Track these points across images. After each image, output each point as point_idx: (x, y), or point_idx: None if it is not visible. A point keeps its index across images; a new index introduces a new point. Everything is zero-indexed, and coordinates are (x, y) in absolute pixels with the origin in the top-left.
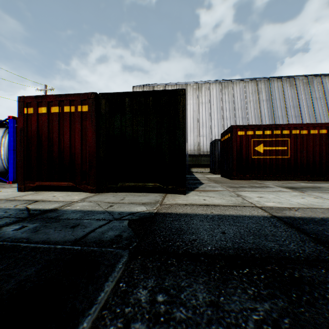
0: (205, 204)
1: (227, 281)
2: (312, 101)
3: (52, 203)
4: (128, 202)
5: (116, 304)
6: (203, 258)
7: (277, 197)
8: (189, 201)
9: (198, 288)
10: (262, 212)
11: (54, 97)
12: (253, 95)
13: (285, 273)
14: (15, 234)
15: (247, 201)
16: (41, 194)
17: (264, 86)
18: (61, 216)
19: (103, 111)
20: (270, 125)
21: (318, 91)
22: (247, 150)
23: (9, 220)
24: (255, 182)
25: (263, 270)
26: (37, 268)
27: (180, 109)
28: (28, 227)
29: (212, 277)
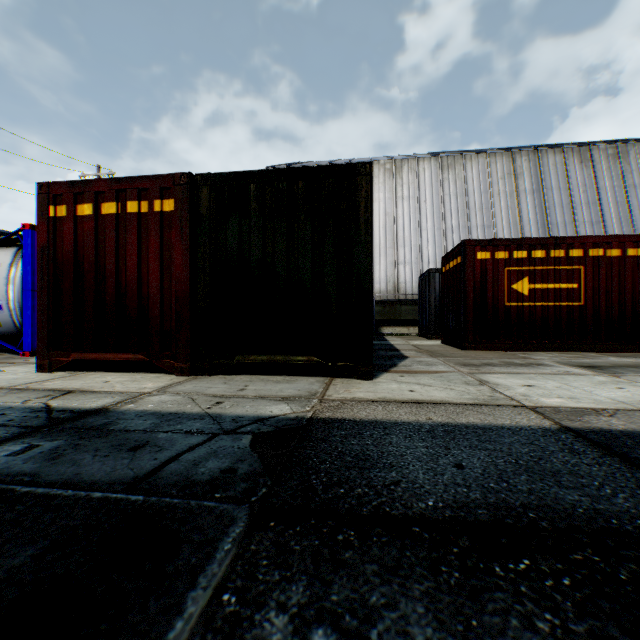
0: (413, 400)
1: (483, 593)
2: (627, 192)
3: (99, 397)
4: (254, 395)
5: None
6: (418, 528)
7: (564, 386)
8: (380, 393)
9: (411, 611)
10: (538, 418)
11: (107, 184)
12: (506, 181)
13: (620, 574)
14: (9, 463)
15: (502, 395)
16: (82, 378)
17: (528, 162)
18: (113, 424)
19: (204, 211)
20: (543, 238)
21: (638, 172)
22: (495, 290)
23: (5, 433)
24: (512, 354)
25: (566, 564)
26: (38, 548)
27: (361, 204)
28: (39, 449)
29: (443, 582)
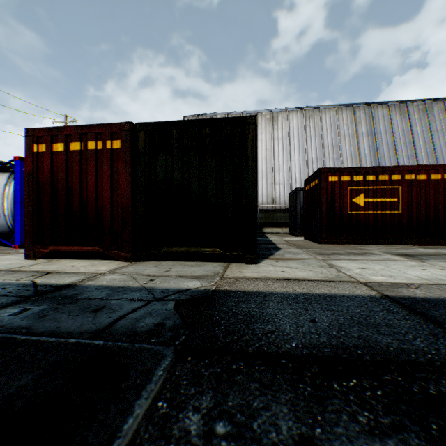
0: (284, 278)
1: (325, 400)
2: (432, 135)
3: (69, 276)
4: (176, 274)
5: (151, 438)
6: (285, 361)
7: (386, 268)
8: (261, 273)
9: (279, 411)
10: (367, 289)
11: (74, 130)
12: (349, 127)
13: (413, 388)
14: (11, 320)
15: (344, 274)
16: (56, 263)
17: (364, 114)
18: (80, 294)
19: (141, 148)
20: (374, 167)
21: (440, 121)
22: (341, 202)
23: (6, 300)
24: (353, 247)
25: (380, 382)
26: (35, 374)
27: (249, 144)
28: (31, 311)
29: (300, 393)
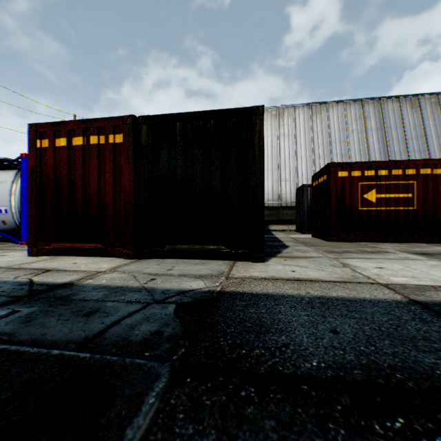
0: (295, 278)
1: None
2: None
3: (68, 274)
4: (179, 273)
5: None
6: (306, 386)
7: (406, 268)
8: (270, 273)
9: None
10: (390, 293)
11: (76, 124)
12: (357, 122)
13: None
14: None
15: (361, 275)
16: (58, 260)
17: (373, 109)
18: (75, 294)
19: (143, 142)
20: (386, 161)
21: None
22: (351, 198)
23: None
24: (364, 244)
25: (436, 424)
26: (2, 398)
27: (256, 136)
28: (19, 314)
29: (331, 439)
